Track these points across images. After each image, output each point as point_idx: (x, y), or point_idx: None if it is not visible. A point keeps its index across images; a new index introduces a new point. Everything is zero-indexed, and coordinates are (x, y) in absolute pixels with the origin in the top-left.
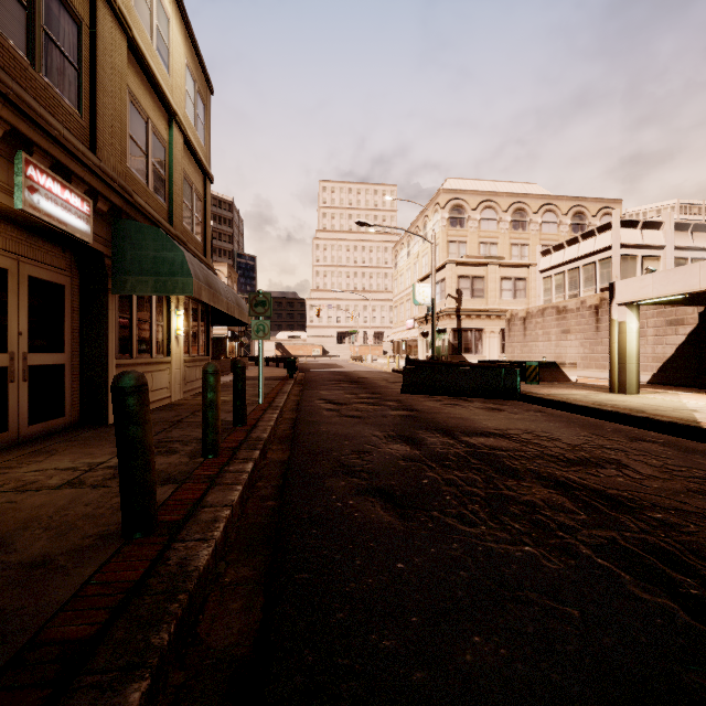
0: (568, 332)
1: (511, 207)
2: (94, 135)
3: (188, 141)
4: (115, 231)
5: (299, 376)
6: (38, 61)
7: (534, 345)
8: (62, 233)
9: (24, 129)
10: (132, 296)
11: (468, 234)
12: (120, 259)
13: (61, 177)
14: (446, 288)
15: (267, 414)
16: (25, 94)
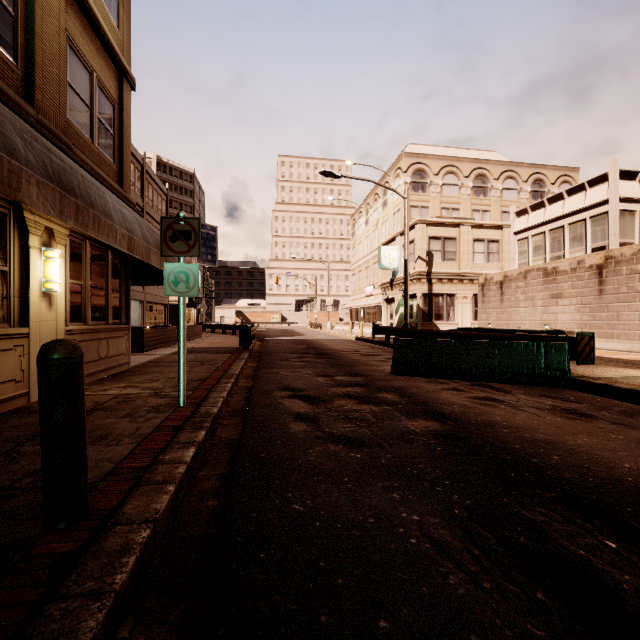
0: (560, 296)
1: (472, 173)
2: None
3: None
4: None
5: (256, 346)
6: None
7: (514, 312)
8: None
9: None
10: None
11: (430, 199)
12: None
13: None
14: (415, 250)
15: (173, 447)
16: None
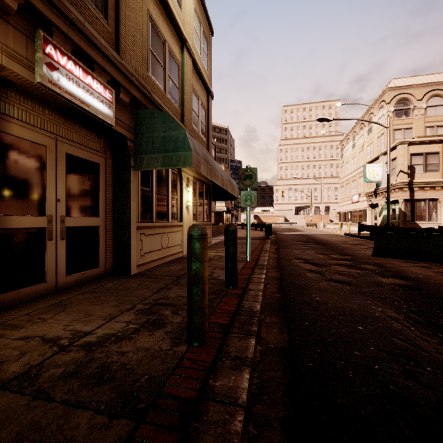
0: None
1: None
2: (118, 39)
3: (195, 64)
4: (136, 119)
5: (272, 237)
6: None
7: None
8: (87, 114)
9: (40, 6)
10: (152, 174)
11: (413, 121)
12: (139, 142)
13: (84, 64)
14: (397, 165)
15: (255, 273)
16: None
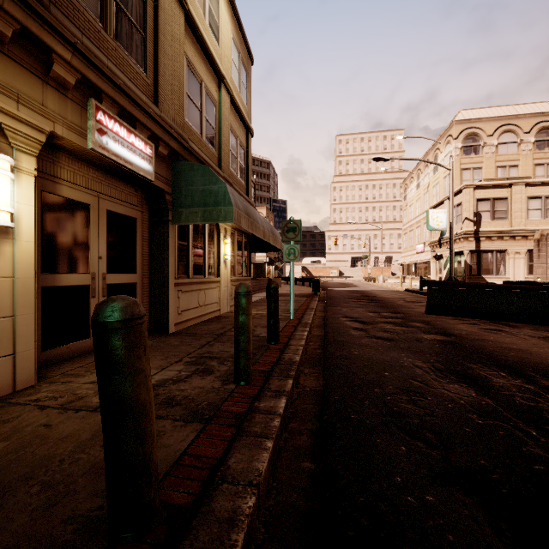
0: None
1: (534, 128)
2: (156, 91)
3: (233, 101)
4: (173, 171)
5: (321, 294)
6: (109, 26)
7: None
8: (129, 172)
9: (93, 78)
10: (189, 227)
11: (483, 160)
12: (177, 195)
13: (127, 123)
14: (462, 212)
15: (298, 331)
16: (95, 48)
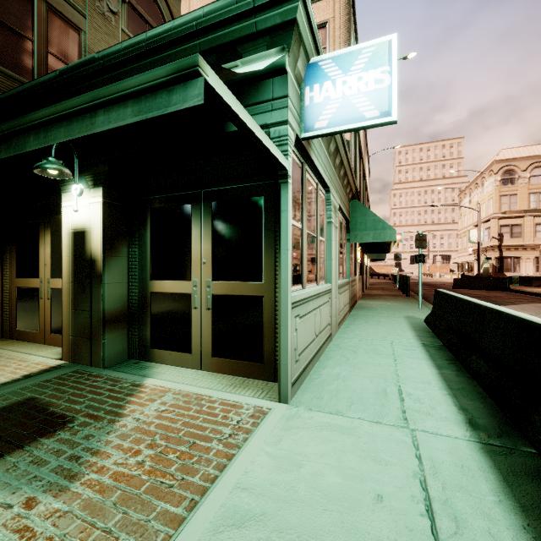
0: None
1: None
2: None
3: (368, 204)
4: None
5: None
6: None
7: None
8: None
9: None
10: None
11: (518, 188)
12: None
13: None
14: (491, 233)
15: None
16: None
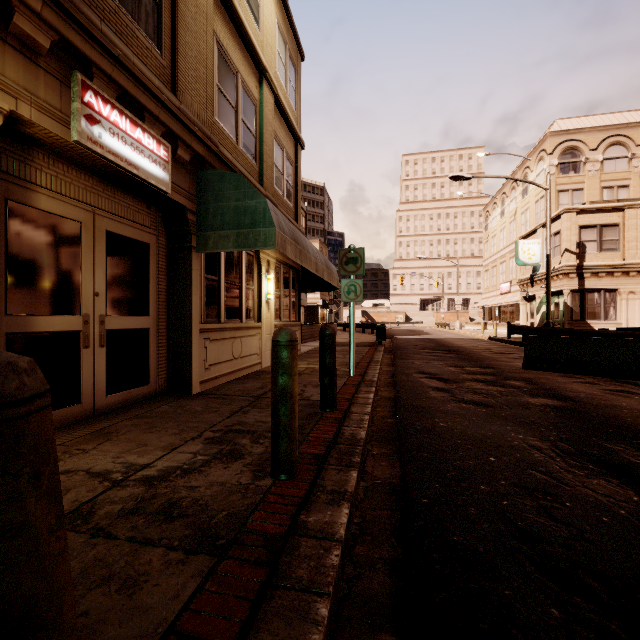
0: None
1: None
2: (175, 75)
3: (278, 102)
4: (198, 183)
5: (386, 343)
6: None
7: None
8: (135, 179)
9: (78, 42)
10: (220, 257)
11: (585, 179)
12: (203, 214)
13: (131, 112)
14: (561, 242)
15: (361, 392)
16: (81, 2)
